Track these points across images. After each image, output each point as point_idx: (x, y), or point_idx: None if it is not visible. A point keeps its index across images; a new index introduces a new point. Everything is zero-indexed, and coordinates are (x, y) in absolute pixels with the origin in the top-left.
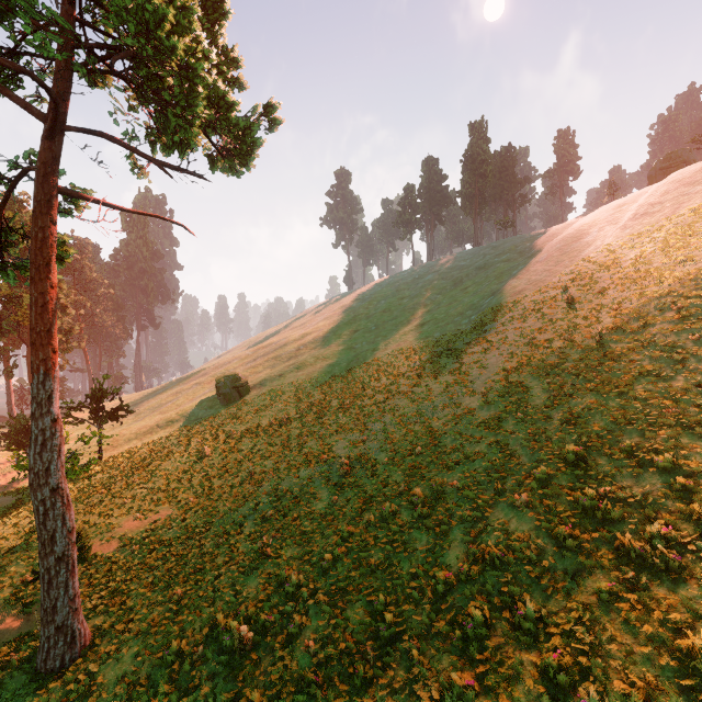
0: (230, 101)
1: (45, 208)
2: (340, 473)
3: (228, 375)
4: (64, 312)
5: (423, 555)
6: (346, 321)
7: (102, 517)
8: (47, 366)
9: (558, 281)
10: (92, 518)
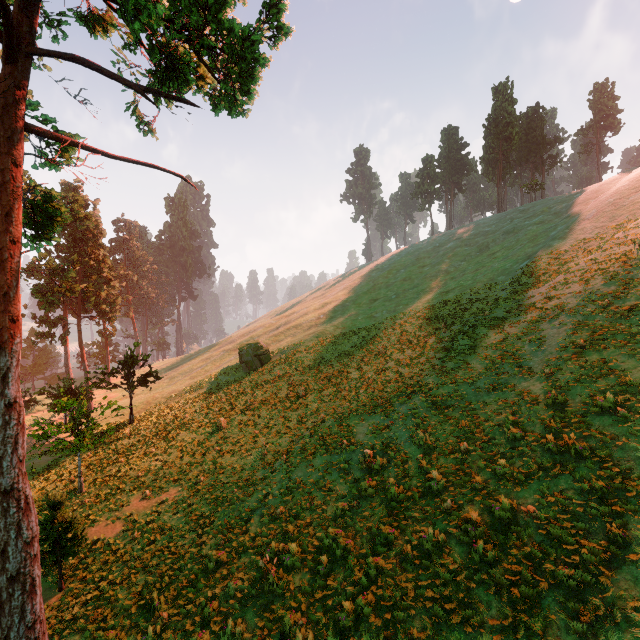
0: None
1: (5, 147)
2: (362, 466)
3: (250, 343)
4: (109, 284)
5: (498, 639)
6: (365, 291)
7: (114, 491)
8: (3, 338)
9: (625, 235)
10: (105, 491)
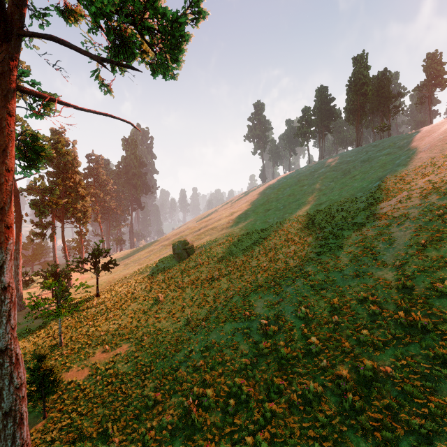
0: None
1: (2, 102)
2: (260, 332)
3: (180, 241)
4: (83, 199)
5: None
6: (261, 203)
7: (84, 345)
8: (0, 240)
9: None
10: (78, 345)
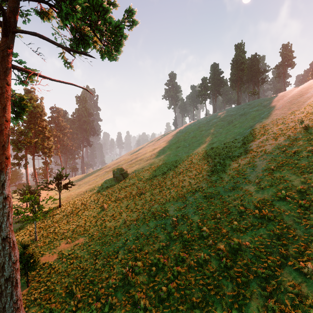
0: (105, 6)
1: (3, 76)
2: (172, 226)
3: (118, 168)
4: (48, 139)
5: (231, 301)
6: (174, 142)
7: (52, 239)
8: (2, 166)
9: (294, 117)
10: (48, 240)
